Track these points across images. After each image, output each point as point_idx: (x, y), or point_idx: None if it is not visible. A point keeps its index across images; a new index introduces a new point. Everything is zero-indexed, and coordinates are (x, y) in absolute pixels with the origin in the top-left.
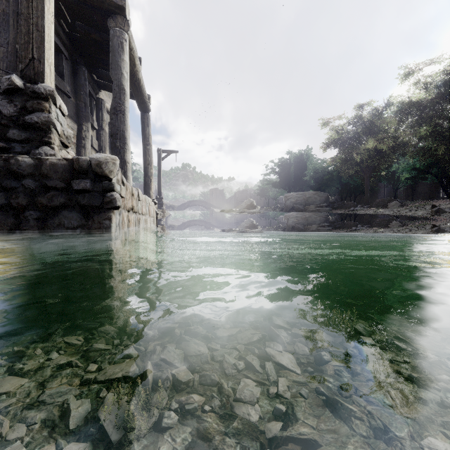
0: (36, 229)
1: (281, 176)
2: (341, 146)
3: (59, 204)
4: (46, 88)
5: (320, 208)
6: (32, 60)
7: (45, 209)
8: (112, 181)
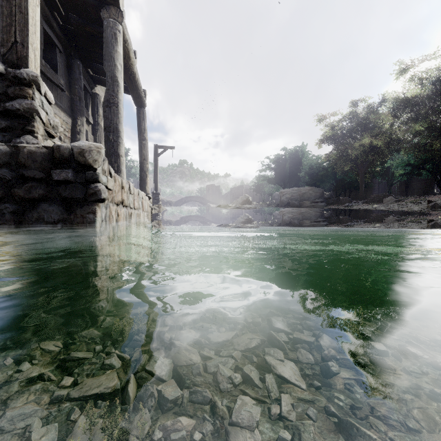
0: (12, 224)
1: (277, 172)
2: (336, 142)
3: (38, 196)
4: (29, 73)
5: (315, 204)
6: (15, 43)
7: (22, 202)
8: (97, 171)
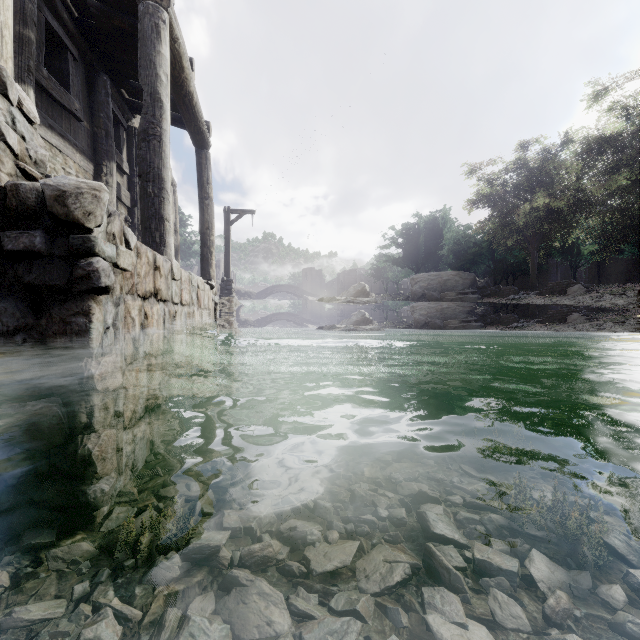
0: None
1: (406, 250)
2: (495, 204)
3: None
4: None
5: (463, 296)
6: None
7: None
8: (93, 233)
